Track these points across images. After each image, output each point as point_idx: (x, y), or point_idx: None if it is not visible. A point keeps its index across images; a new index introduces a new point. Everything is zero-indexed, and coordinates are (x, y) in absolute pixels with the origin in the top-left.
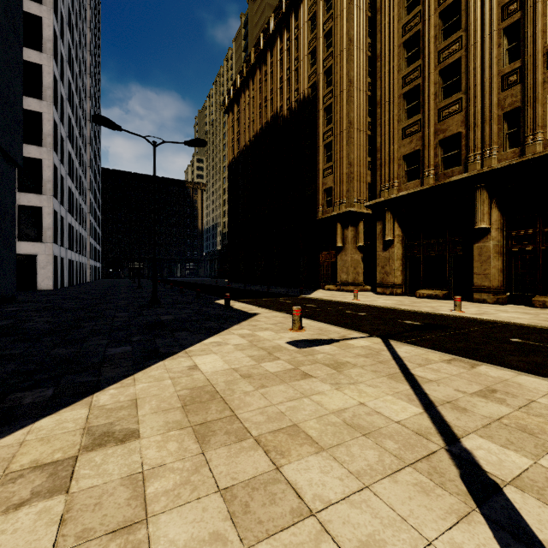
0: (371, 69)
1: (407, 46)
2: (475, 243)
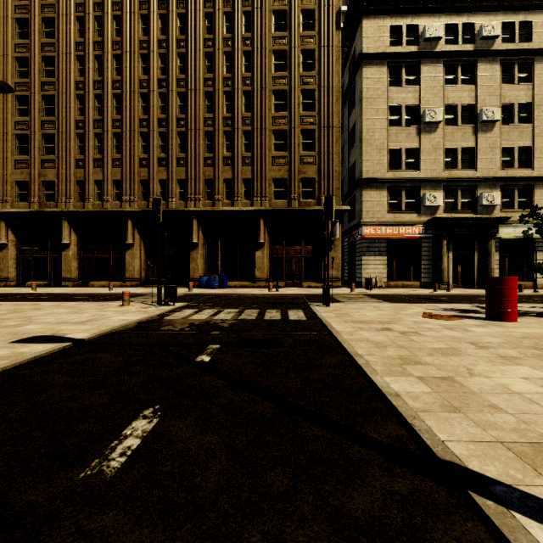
0: None
1: (19, 100)
2: (63, 252)
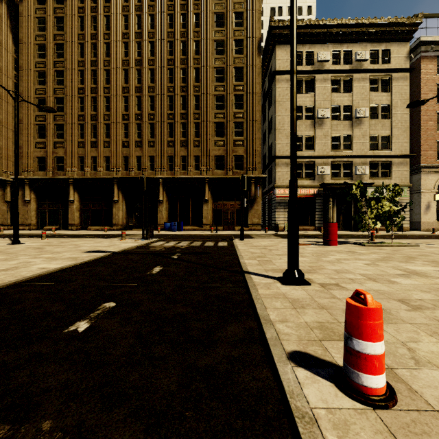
0: (17, 91)
1: (39, 100)
2: (69, 206)
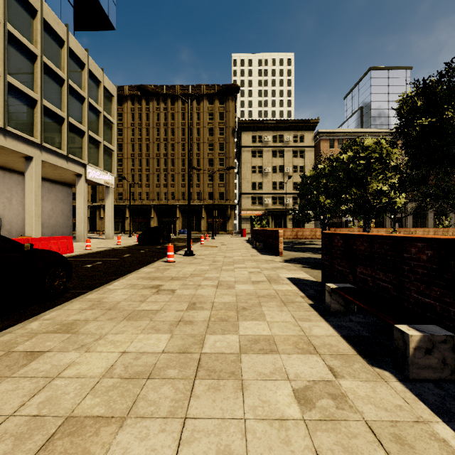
0: None
1: None
2: (126, 220)
